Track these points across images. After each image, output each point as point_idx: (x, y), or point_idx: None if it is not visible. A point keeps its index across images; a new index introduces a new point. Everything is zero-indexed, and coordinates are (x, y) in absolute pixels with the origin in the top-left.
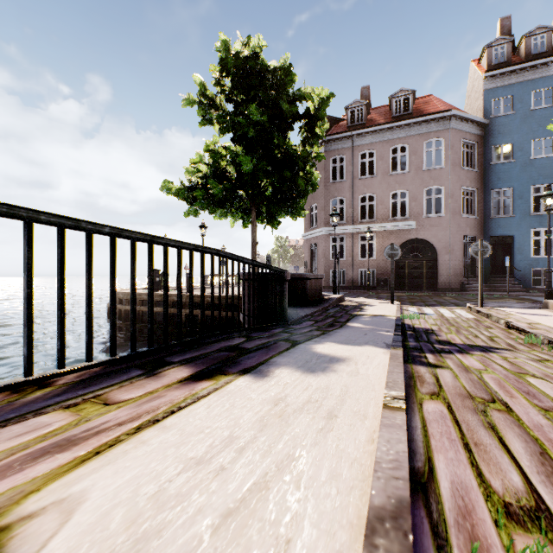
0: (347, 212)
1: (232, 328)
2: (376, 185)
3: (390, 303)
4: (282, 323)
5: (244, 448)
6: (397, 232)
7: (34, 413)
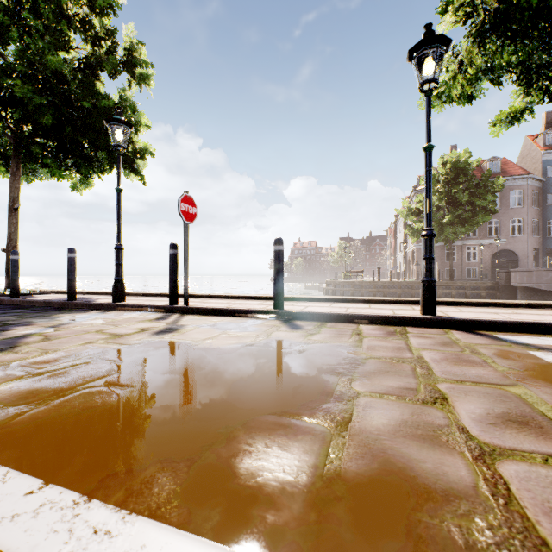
0: None
1: None
2: None
3: None
4: None
5: None
6: (492, 245)
7: None
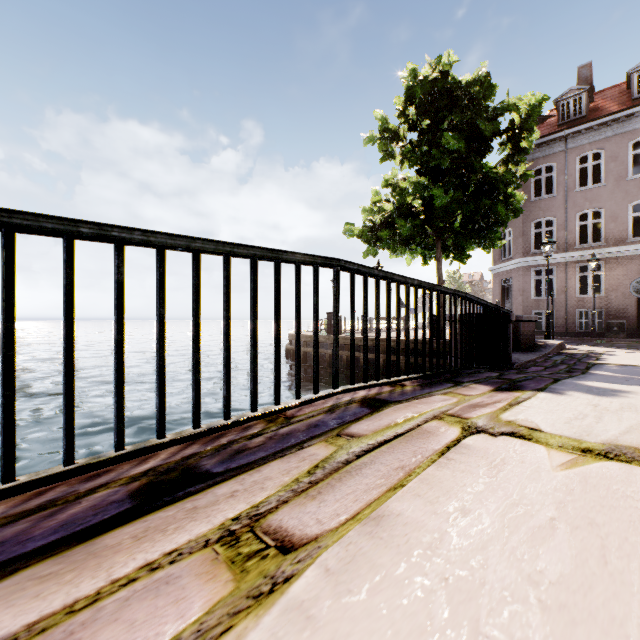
0: (558, 236)
1: (473, 365)
2: (604, 196)
3: (639, 353)
4: (507, 366)
5: (600, 418)
6: None
7: (428, 394)
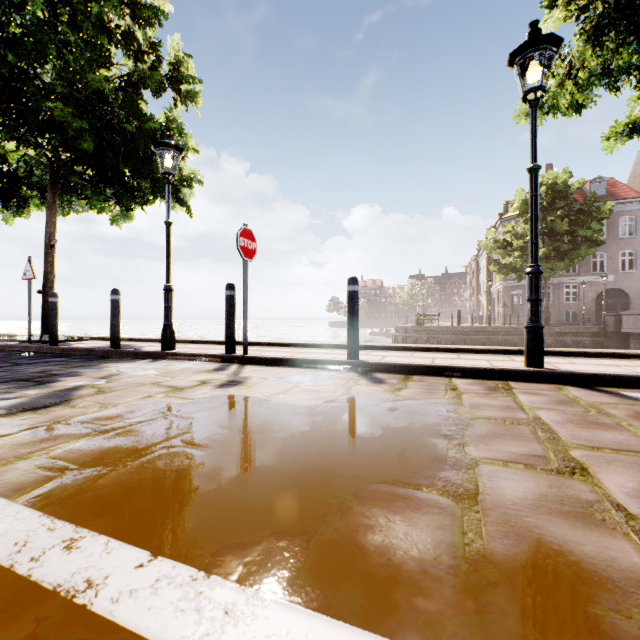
0: None
1: None
2: None
3: None
4: None
5: None
6: (597, 283)
7: None
